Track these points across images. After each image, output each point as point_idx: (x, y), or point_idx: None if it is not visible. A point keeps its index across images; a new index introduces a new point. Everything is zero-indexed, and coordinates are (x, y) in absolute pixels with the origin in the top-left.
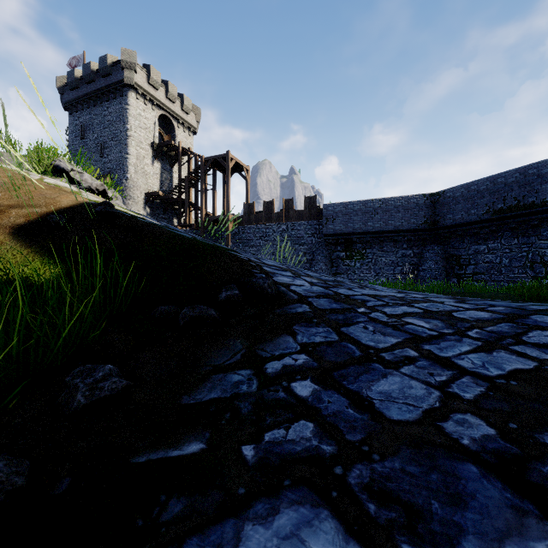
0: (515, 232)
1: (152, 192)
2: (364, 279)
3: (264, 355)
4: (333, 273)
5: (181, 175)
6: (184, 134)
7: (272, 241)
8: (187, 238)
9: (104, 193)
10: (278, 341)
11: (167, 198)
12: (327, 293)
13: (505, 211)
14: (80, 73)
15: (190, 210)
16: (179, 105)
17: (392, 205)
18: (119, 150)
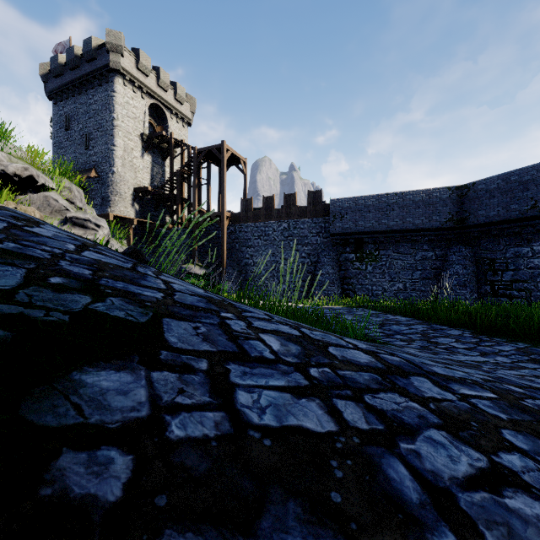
0: None
1: (141, 187)
2: (377, 285)
3: None
4: (341, 277)
5: (173, 169)
6: (178, 125)
7: (272, 240)
8: None
9: (31, 182)
10: None
11: (157, 193)
12: None
13: None
14: (64, 58)
15: (183, 206)
16: (172, 94)
17: (410, 200)
18: (105, 141)
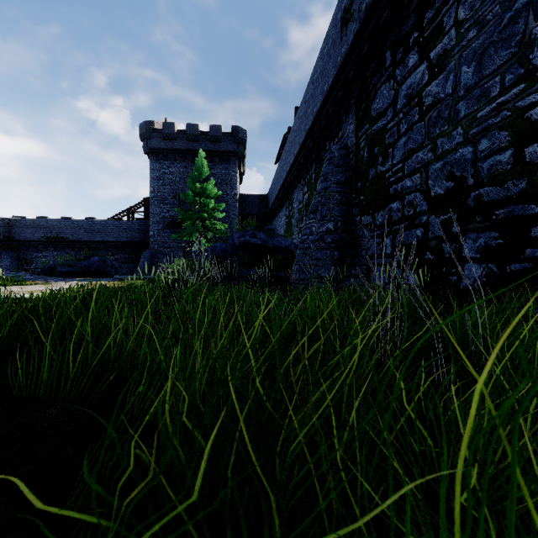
0: (56, 249)
1: None
2: None
3: None
4: None
5: None
6: None
7: None
8: None
9: None
10: None
11: None
12: None
13: (51, 238)
14: None
15: None
16: None
17: None
18: None
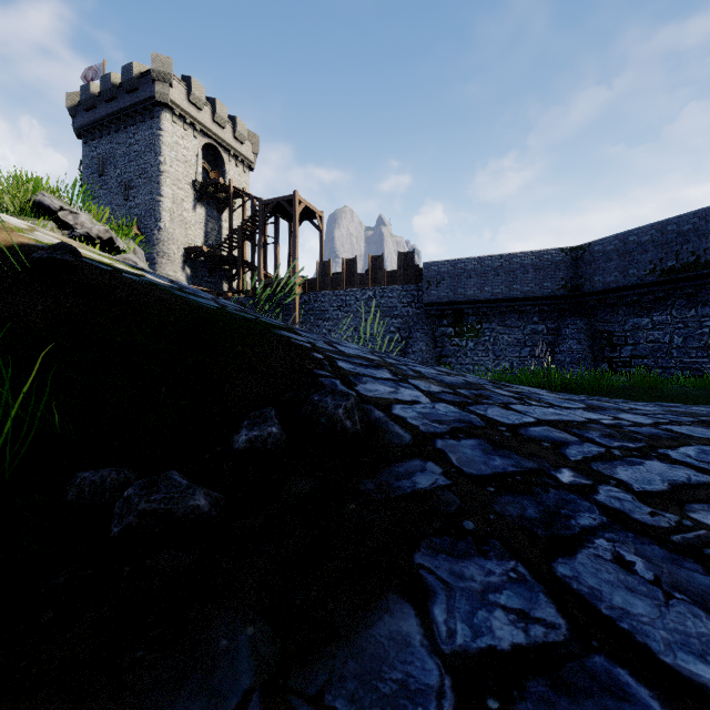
0: (691, 300)
1: (194, 246)
2: (479, 364)
3: None
4: (437, 356)
5: (232, 225)
6: (237, 169)
7: (354, 312)
8: (203, 307)
9: (110, 244)
10: (375, 637)
11: (213, 255)
12: (470, 421)
13: (678, 271)
14: (97, 88)
15: (245, 271)
16: (230, 131)
17: (518, 264)
18: (149, 190)
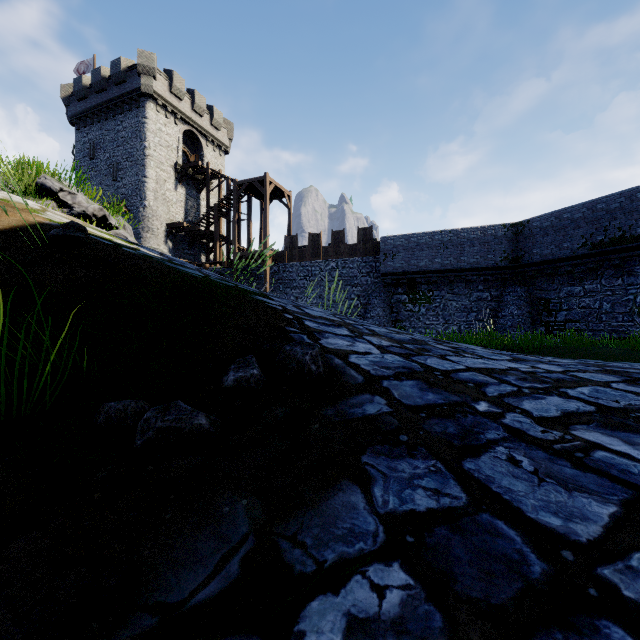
0: (618, 270)
1: (175, 222)
2: (430, 328)
3: (297, 566)
4: (393, 320)
5: (209, 203)
6: (214, 153)
7: (319, 281)
8: (191, 276)
9: (104, 221)
10: (332, 505)
11: (193, 230)
12: (411, 368)
13: (607, 245)
14: (88, 80)
15: (221, 244)
16: (207, 119)
17: (465, 238)
18: (135, 172)
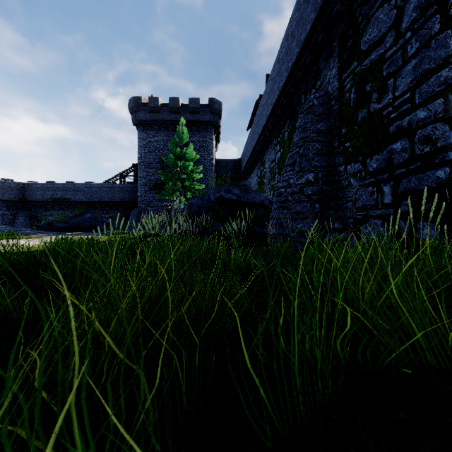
0: (60, 208)
1: None
2: None
3: None
4: None
5: None
6: None
7: None
8: None
9: None
10: None
11: None
12: None
13: (57, 199)
14: None
15: None
16: None
17: None
18: None
